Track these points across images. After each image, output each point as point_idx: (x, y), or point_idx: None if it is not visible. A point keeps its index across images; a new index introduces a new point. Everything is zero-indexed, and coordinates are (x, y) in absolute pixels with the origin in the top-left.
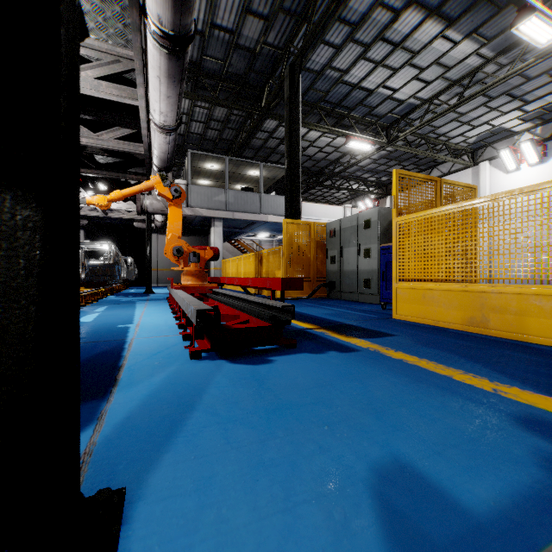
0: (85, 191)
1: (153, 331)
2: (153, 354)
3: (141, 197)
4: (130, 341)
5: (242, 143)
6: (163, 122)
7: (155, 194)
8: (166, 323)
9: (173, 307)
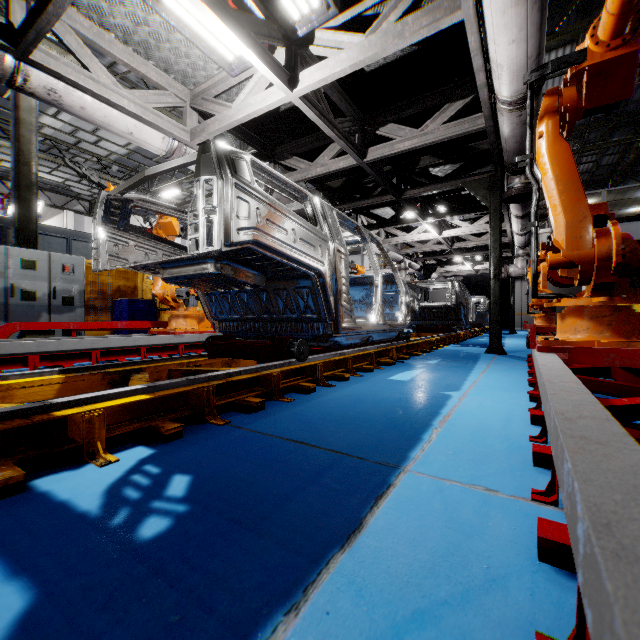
0: (467, 263)
1: (513, 344)
2: (513, 347)
3: (506, 268)
4: (504, 345)
5: (626, 167)
6: (520, 233)
7: (517, 264)
8: (520, 343)
9: (527, 339)
